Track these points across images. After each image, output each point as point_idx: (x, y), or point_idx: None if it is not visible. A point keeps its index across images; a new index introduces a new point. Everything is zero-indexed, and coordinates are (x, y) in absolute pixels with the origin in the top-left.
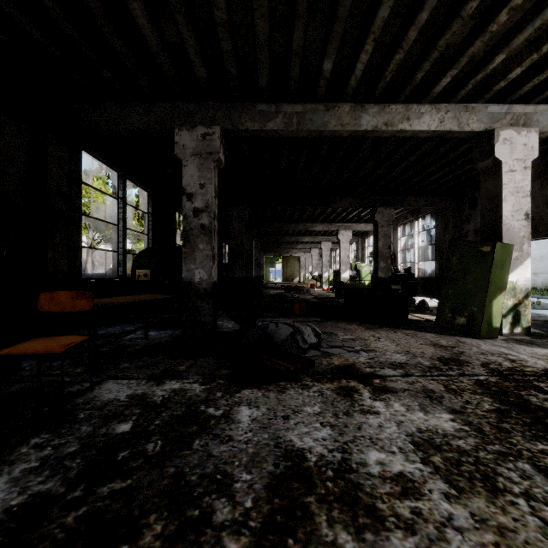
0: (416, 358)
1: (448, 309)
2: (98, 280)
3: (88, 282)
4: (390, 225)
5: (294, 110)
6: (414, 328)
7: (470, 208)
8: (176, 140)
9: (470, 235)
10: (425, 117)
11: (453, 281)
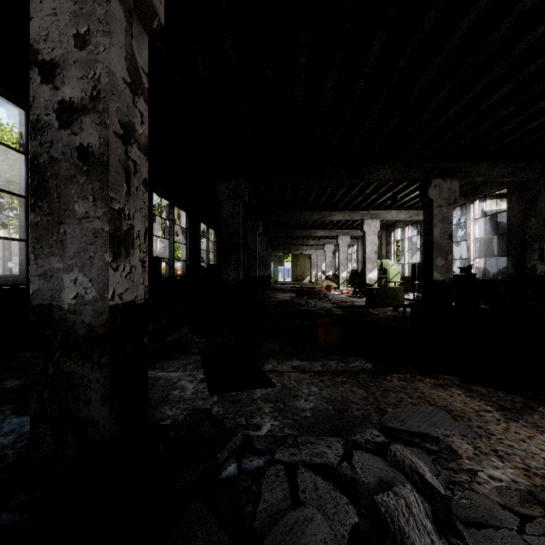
0: None
1: None
2: None
3: None
4: (450, 205)
5: None
6: None
7: None
8: None
9: None
10: None
11: None
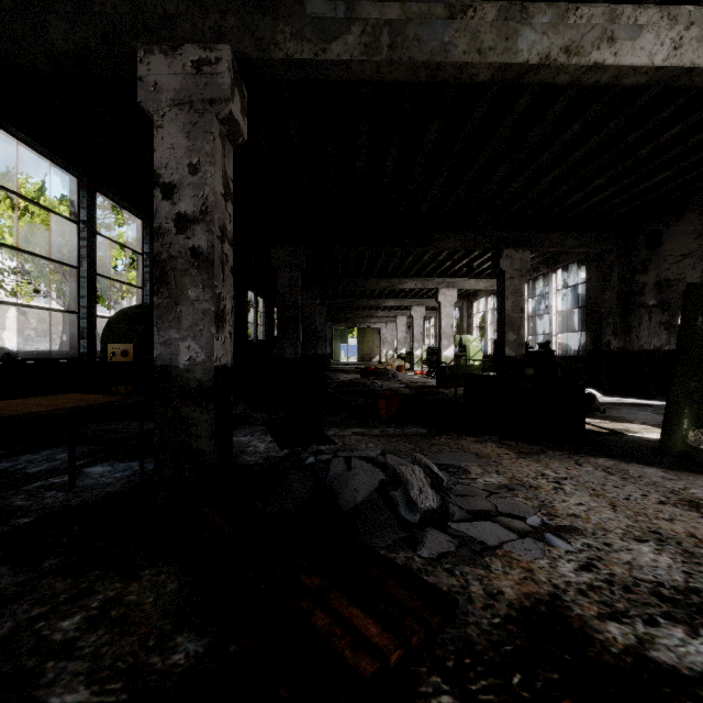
0: (701, 563)
1: (688, 420)
2: (27, 362)
3: (2, 367)
4: (523, 276)
5: (383, 17)
6: (607, 452)
7: (648, 249)
8: (140, 74)
9: (648, 290)
10: (646, 37)
11: (698, 364)
